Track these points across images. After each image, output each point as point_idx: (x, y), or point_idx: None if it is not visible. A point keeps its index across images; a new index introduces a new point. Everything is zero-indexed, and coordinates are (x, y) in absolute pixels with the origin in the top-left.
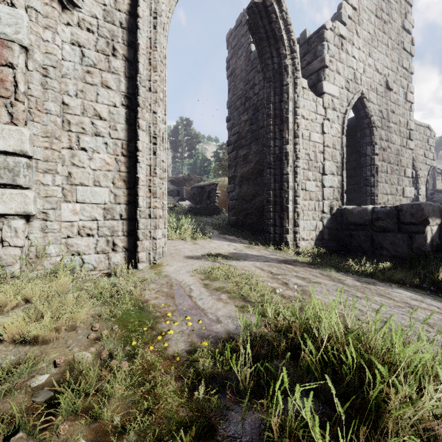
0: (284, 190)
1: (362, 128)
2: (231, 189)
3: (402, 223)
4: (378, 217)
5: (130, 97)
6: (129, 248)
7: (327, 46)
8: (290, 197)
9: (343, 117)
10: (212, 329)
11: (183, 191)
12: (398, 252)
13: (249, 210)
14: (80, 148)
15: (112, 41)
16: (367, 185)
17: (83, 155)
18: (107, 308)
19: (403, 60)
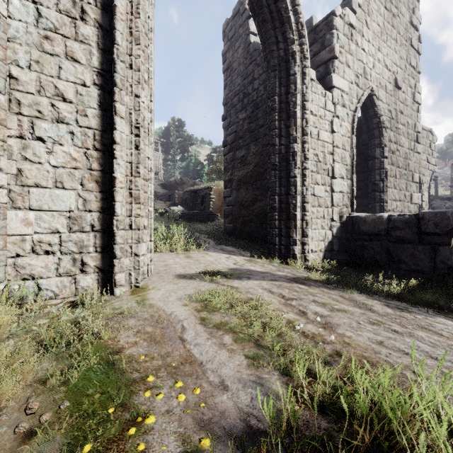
0: (291, 195)
1: (371, 129)
2: (227, 194)
3: (423, 233)
4: (396, 227)
5: (104, 74)
6: (103, 267)
7: (337, 35)
8: (298, 203)
9: (353, 115)
10: (215, 406)
11: (175, 196)
12: (419, 266)
13: (248, 217)
14: (35, 138)
15: (80, 1)
16: (375, 190)
17: (40, 147)
18: (60, 364)
19: (411, 58)
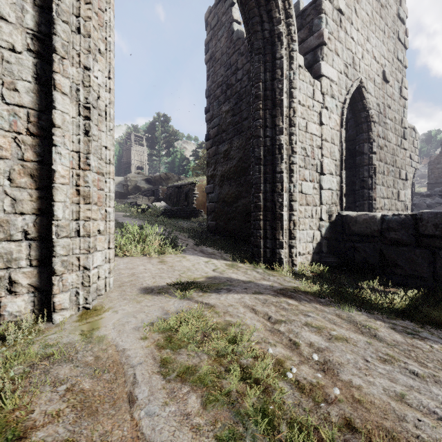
0: (277, 192)
1: (359, 123)
2: (210, 190)
3: (422, 235)
4: (390, 228)
5: (43, 38)
6: (41, 286)
7: (325, 20)
8: (285, 201)
9: (342, 107)
10: None
11: (159, 191)
12: (417, 271)
13: (231, 214)
14: None
15: None
16: (364, 187)
17: None
18: None
19: (398, 51)
